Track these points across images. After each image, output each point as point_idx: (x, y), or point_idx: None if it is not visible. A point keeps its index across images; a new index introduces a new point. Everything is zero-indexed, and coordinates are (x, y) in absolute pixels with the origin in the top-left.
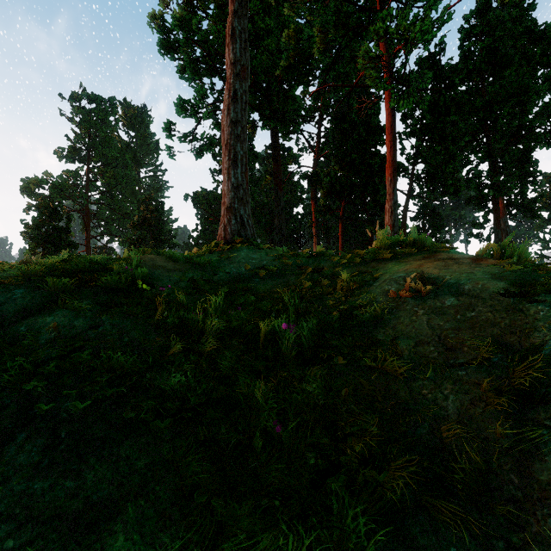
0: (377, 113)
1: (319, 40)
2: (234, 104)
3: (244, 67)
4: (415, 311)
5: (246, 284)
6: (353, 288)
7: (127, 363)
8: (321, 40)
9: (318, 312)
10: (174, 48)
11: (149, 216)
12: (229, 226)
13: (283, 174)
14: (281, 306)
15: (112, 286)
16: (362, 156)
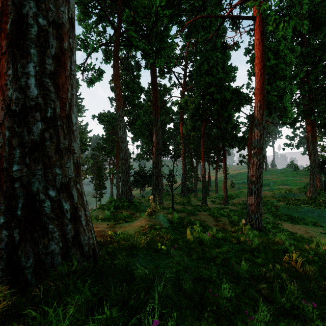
0: (229, 57)
1: None
2: None
3: None
4: None
5: None
6: None
7: None
8: None
9: None
10: None
11: None
12: None
13: (160, 102)
14: None
15: None
16: (218, 88)
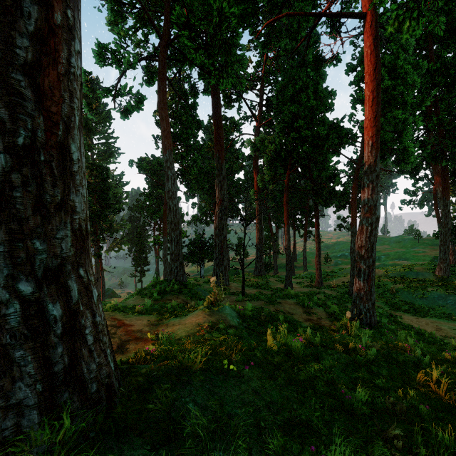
0: (324, 77)
1: None
2: None
3: None
4: None
5: None
6: None
7: None
8: None
9: None
10: None
11: (93, 181)
12: None
13: (225, 142)
14: None
15: None
16: (308, 122)
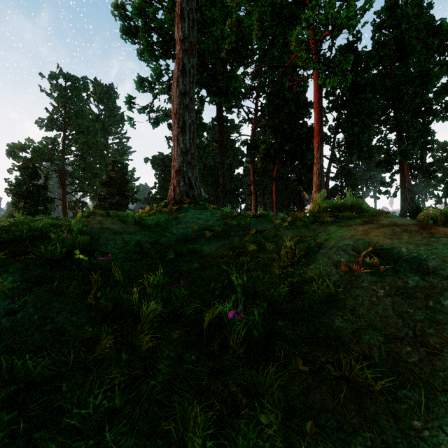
0: (305, 91)
1: (257, 28)
2: (183, 77)
3: (192, 44)
4: (374, 290)
5: (192, 245)
6: (299, 257)
7: (38, 368)
8: (259, 27)
9: (264, 282)
10: (134, 33)
11: (115, 176)
12: (178, 188)
13: (227, 141)
14: (226, 281)
15: (46, 257)
16: (292, 126)
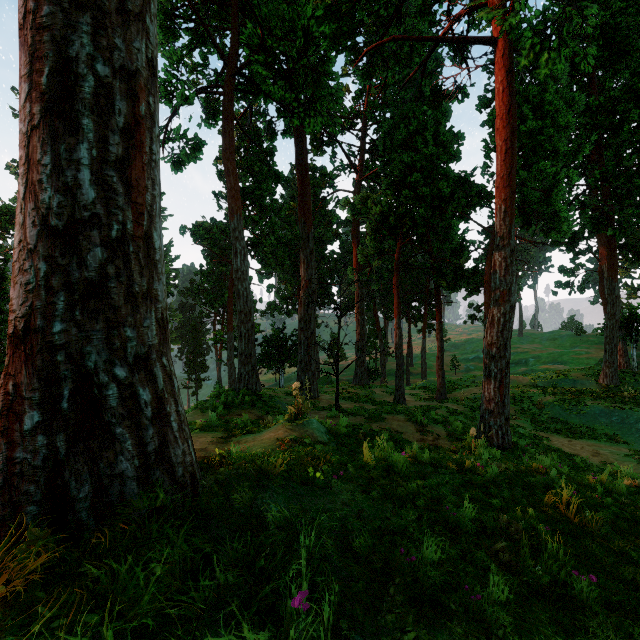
0: (448, 114)
1: None
2: None
3: None
4: None
5: None
6: None
7: None
8: None
9: None
10: None
11: None
12: (1, 447)
13: (314, 201)
14: None
15: None
16: (426, 175)
